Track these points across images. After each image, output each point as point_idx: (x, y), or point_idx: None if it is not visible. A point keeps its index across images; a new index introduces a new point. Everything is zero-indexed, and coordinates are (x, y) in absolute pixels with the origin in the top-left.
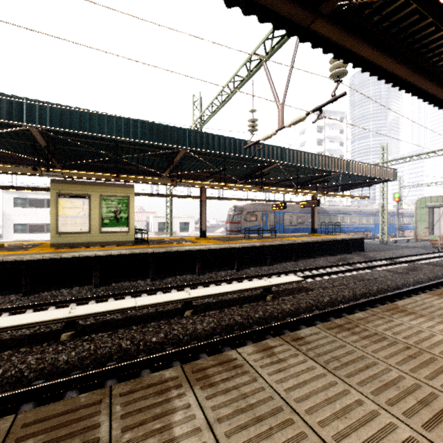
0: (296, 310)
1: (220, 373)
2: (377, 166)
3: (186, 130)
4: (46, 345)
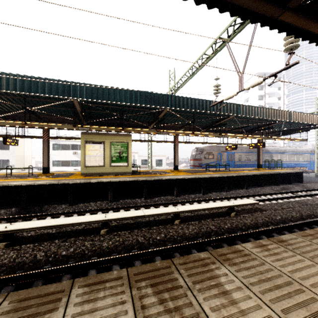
0: (255, 224)
1: (237, 258)
2: (315, 115)
3: (169, 95)
4: (93, 236)
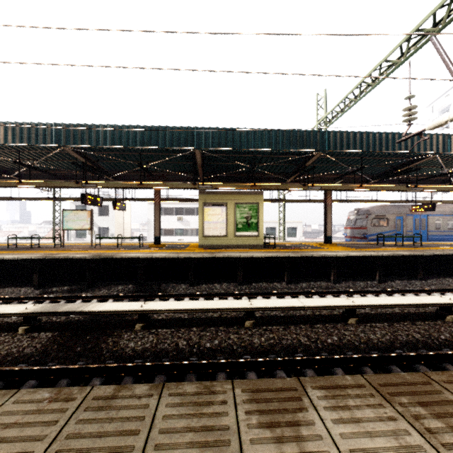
0: None
1: None
2: None
3: (325, 132)
4: (236, 328)
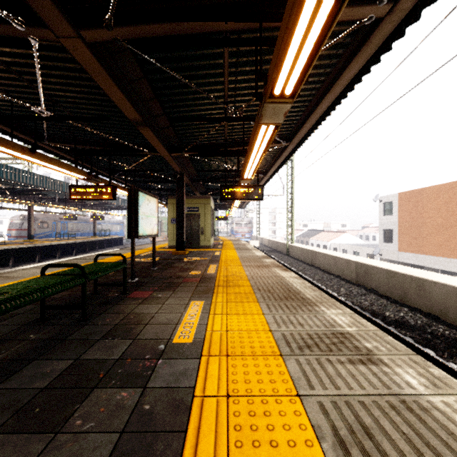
0: None
1: (144, 245)
2: None
3: (64, 182)
4: None
